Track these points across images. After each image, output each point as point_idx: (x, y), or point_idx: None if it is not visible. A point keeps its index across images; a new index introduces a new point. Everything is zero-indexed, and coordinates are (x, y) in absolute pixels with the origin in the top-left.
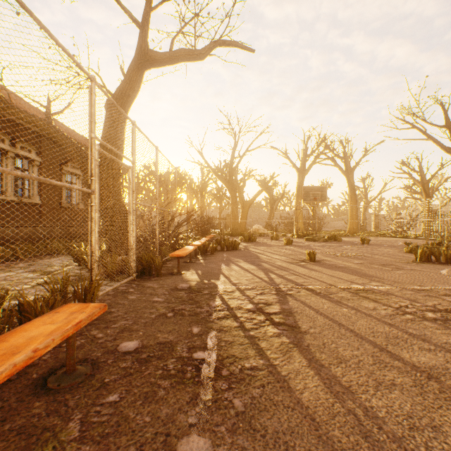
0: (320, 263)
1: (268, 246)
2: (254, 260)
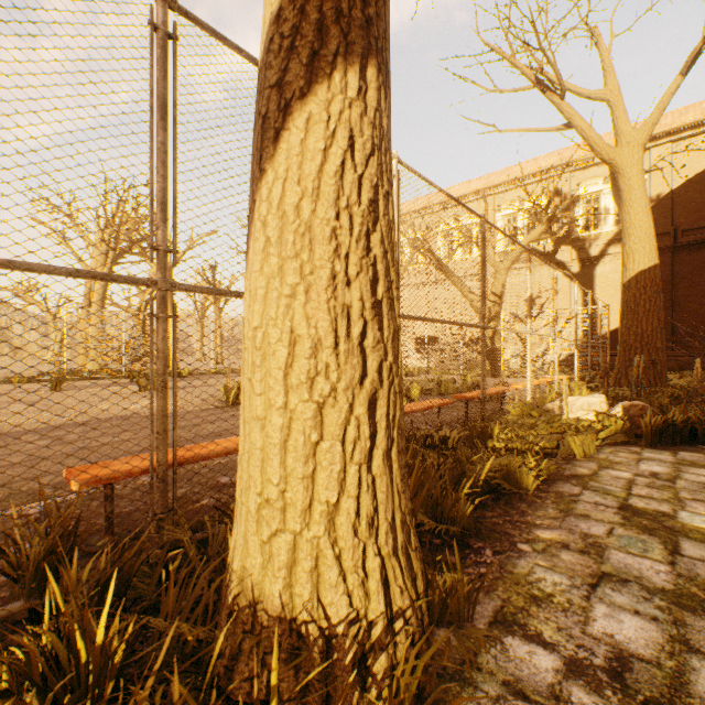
0: None
1: None
2: None
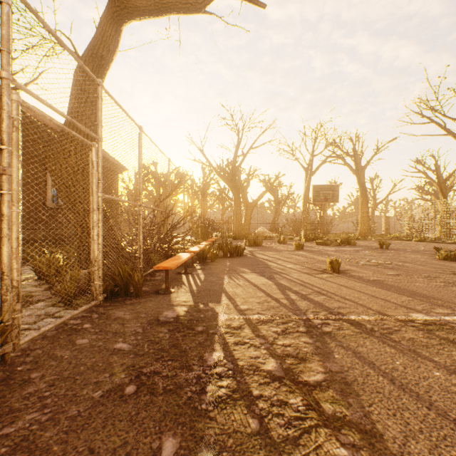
0: (347, 275)
1: (277, 251)
2: (263, 270)
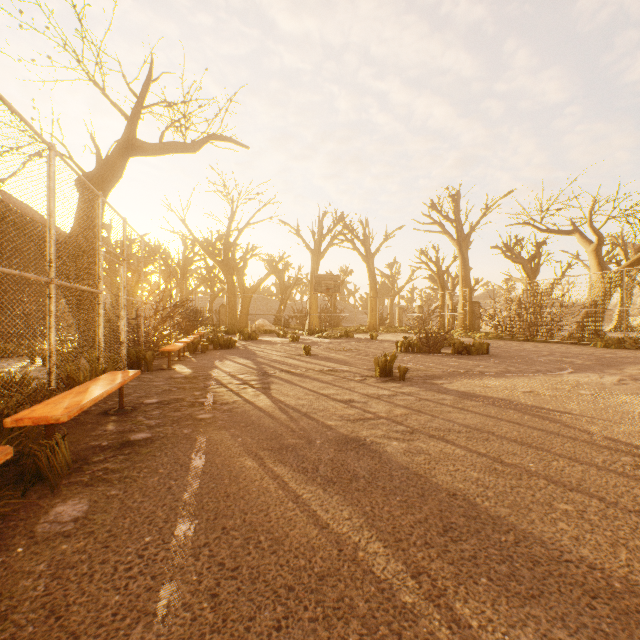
0: (314, 356)
1: (271, 344)
2: (250, 356)
